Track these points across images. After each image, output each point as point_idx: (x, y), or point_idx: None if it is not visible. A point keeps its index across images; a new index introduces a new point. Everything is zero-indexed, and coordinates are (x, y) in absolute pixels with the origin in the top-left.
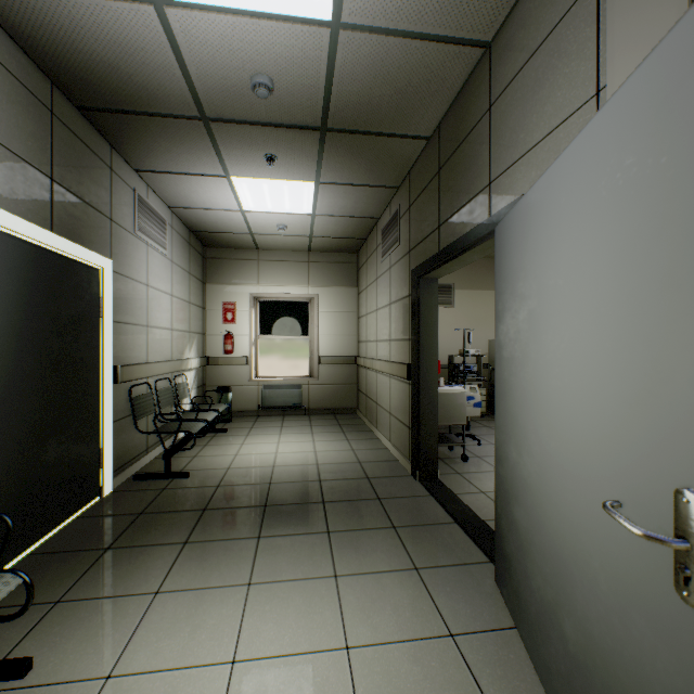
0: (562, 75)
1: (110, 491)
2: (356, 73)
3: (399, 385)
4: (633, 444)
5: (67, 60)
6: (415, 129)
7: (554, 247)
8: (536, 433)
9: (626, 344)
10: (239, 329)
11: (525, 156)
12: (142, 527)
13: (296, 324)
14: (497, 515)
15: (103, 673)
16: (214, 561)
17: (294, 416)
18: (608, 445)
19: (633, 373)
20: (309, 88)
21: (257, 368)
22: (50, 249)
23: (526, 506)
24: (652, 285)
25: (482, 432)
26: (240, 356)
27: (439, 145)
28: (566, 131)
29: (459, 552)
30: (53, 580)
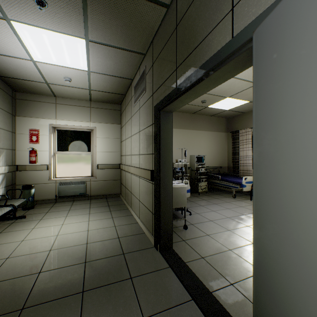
0: None
1: None
2: None
3: (145, 183)
4: None
5: None
6: None
7: None
8: None
9: None
10: (41, 147)
11: None
12: None
13: (82, 145)
14: None
15: None
16: None
17: (80, 201)
18: None
19: None
20: None
21: (55, 171)
22: None
23: None
24: None
25: (189, 205)
26: (42, 164)
27: (177, 8)
28: None
29: None
30: None
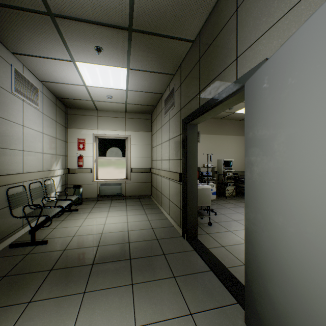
0: None
1: None
2: None
3: (174, 184)
4: None
5: None
6: (186, 34)
7: None
8: (299, 236)
9: None
10: (86, 153)
11: (267, 32)
12: (1, 289)
13: (119, 151)
14: (247, 279)
15: None
16: (46, 319)
17: (117, 200)
18: None
19: None
20: None
21: (97, 174)
22: None
23: (284, 290)
24: None
25: (215, 207)
26: (87, 168)
27: (200, 44)
28: (308, 2)
29: (216, 296)
30: None
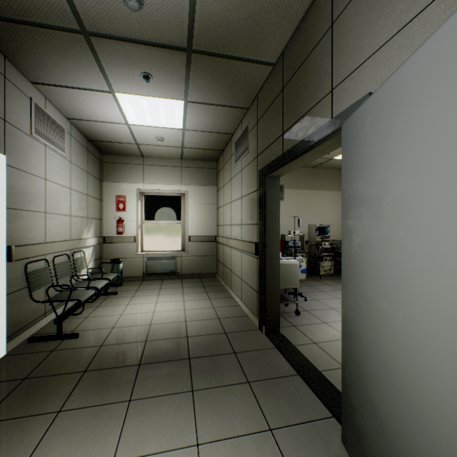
0: None
1: (2, 355)
2: None
3: (249, 258)
4: None
5: None
6: (264, 55)
7: (444, 121)
8: (407, 324)
9: None
10: (128, 215)
11: (371, 58)
12: (21, 395)
13: (172, 212)
14: (344, 384)
15: None
16: (82, 433)
17: (170, 280)
18: None
19: None
20: (176, 5)
21: (143, 244)
22: None
23: (390, 394)
24: None
25: (306, 290)
26: (129, 236)
27: (283, 69)
28: (422, 22)
29: (305, 407)
30: None
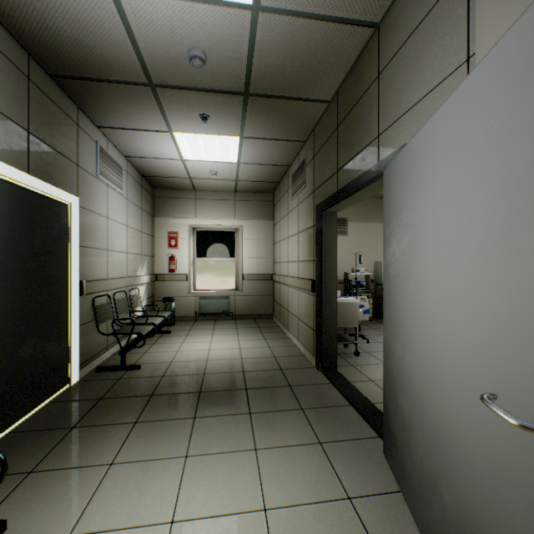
0: (438, 46)
1: (76, 381)
2: (272, 48)
3: (306, 296)
4: (506, 346)
5: (40, 35)
6: (319, 94)
7: (434, 184)
8: (418, 335)
9: (499, 262)
10: (180, 252)
11: (407, 113)
12: (101, 410)
13: (225, 249)
14: (384, 400)
15: (65, 533)
16: (158, 437)
17: (223, 321)
18: (483, 346)
19: (506, 286)
20: (235, 60)
21: (195, 283)
22: (27, 188)
23: (410, 394)
24: (524, 211)
25: (369, 332)
26: (181, 273)
27: (337, 107)
28: (441, 92)
29: (354, 429)
30: (28, 454)
